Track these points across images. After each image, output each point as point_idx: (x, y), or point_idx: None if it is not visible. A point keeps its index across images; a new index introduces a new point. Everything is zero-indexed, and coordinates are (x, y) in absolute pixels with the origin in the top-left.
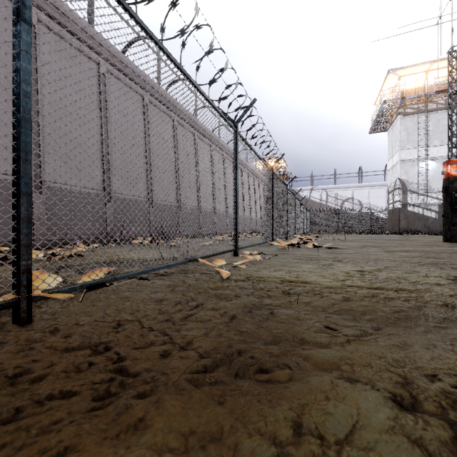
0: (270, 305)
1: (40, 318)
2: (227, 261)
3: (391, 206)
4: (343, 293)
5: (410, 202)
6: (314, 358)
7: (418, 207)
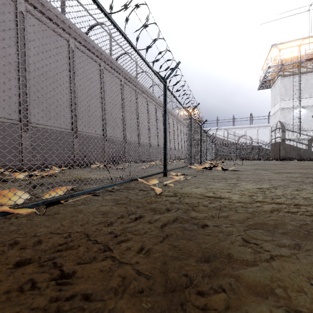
0: (196, 219)
1: (6, 230)
2: (159, 180)
3: (274, 140)
4: (252, 208)
5: (287, 138)
6: (245, 278)
7: (293, 141)
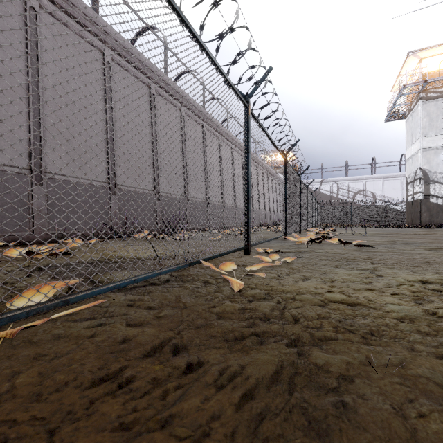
0: (329, 374)
1: None
2: (237, 262)
3: (411, 197)
4: (442, 336)
5: (433, 193)
6: None
7: (442, 198)
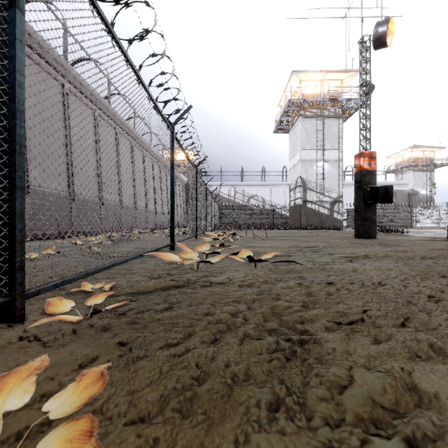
0: None
1: None
2: None
3: (293, 202)
4: None
5: (309, 199)
6: None
7: (315, 204)
